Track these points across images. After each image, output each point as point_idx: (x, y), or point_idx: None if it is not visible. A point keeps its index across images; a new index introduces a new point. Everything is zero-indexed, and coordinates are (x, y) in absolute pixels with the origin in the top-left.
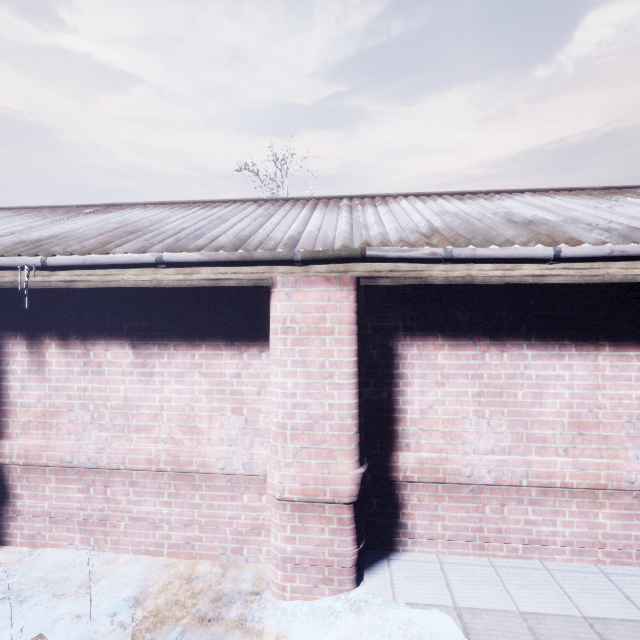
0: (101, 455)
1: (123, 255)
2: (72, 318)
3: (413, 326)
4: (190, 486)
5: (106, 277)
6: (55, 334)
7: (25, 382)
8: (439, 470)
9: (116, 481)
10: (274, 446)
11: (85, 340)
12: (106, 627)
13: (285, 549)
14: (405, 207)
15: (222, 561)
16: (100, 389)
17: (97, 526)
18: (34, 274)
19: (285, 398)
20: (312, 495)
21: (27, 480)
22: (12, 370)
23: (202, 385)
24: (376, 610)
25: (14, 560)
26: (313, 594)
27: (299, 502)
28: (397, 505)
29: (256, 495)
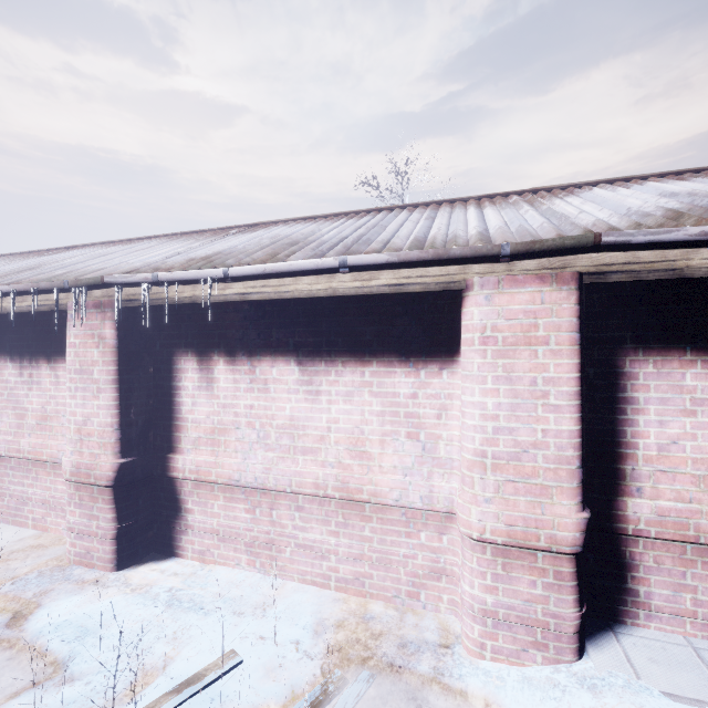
0: (267, 476)
1: (304, 261)
2: (239, 334)
3: (647, 337)
4: (359, 516)
5: (279, 288)
6: (223, 350)
7: (195, 398)
8: (689, 525)
9: (282, 504)
10: (469, 477)
11: (251, 356)
12: (293, 654)
13: (485, 600)
14: (604, 195)
15: (395, 604)
16: (266, 407)
17: (263, 549)
18: (216, 286)
19: (484, 421)
20: (521, 539)
21: (197, 496)
22: (184, 386)
23: (373, 406)
24: (621, 693)
25: (189, 573)
26: (521, 659)
27: (502, 546)
28: (623, 565)
29: (435, 534)
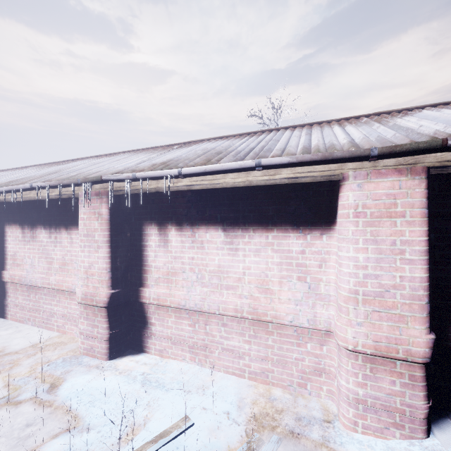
0: (203, 303)
1: (232, 163)
2: (184, 211)
3: None
4: (265, 331)
5: (213, 181)
6: (174, 222)
7: (157, 252)
8: None
9: (212, 321)
10: (345, 307)
11: (192, 226)
12: (225, 421)
13: (357, 392)
14: (432, 114)
15: (289, 390)
16: (202, 259)
17: (200, 350)
18: (173, 180)
19: (357, 269)
20: (384, 351)
21: (158, 314)
22: (149, 245)
23: (274, 258)
24: None
25: (153, 364)
26: (384, 434)
27: (370, 355)
28: None
29: (317, 345)
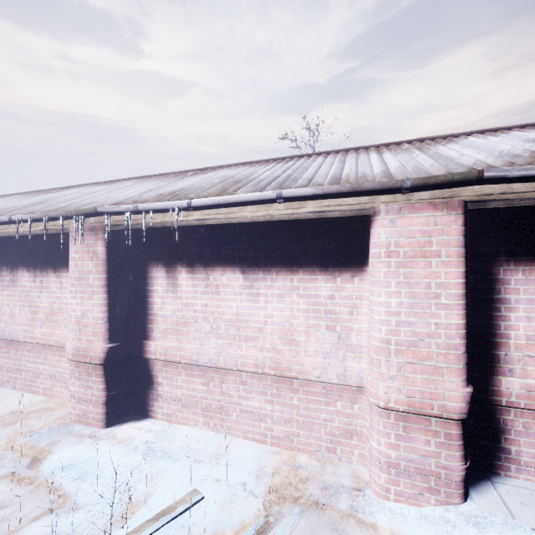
0: (219, 357)
1: (249, 194)
2: (197, 250)
3: (517, 251)
4: (289, 389)
5: (229, 215)
6: (185, 263)
7: (164, 299)
8: None
9: (229, 379)
10: (377, 359)
11: (206, 267)
12: (241, 493)
13: (389, 454)
14: (478, 142)
15: (317, 456)
16: (217, 306)
17: (215, 413)
18: (182, 213)
19: (389, 316)
20: (418, 408)
21: (165, 372)
22: (155, 290)
23: (299, 305)
24: (501, 529)
25: (160, 430)
26: (418, 501)
27: (403, 413)
28: (498, 429)
29: (348, 403)
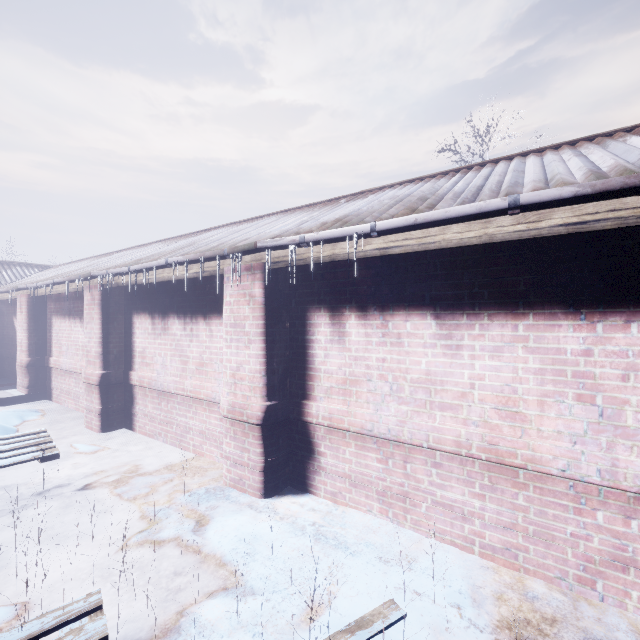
0: (402, 428)
1: (463, 206)
2: (370, 290)
3: None
4: (510, 482)
5: (424, 239)
6: (354, 306)
7: (327, 351)
8: None
9: (416, 458)
10: None
11: (383, 311)
12: (457, 620)
13: None
14: None
15: (559, 587)
16: (399, 361)
17: (396, 500)
18: (362, 241)
19: None
20: None
21: (329, 441)
22: (317, 339)
23: (528, 363)
24: None
25: (325, 511)
26: None
27: None
28: None
29: (619, 516)
